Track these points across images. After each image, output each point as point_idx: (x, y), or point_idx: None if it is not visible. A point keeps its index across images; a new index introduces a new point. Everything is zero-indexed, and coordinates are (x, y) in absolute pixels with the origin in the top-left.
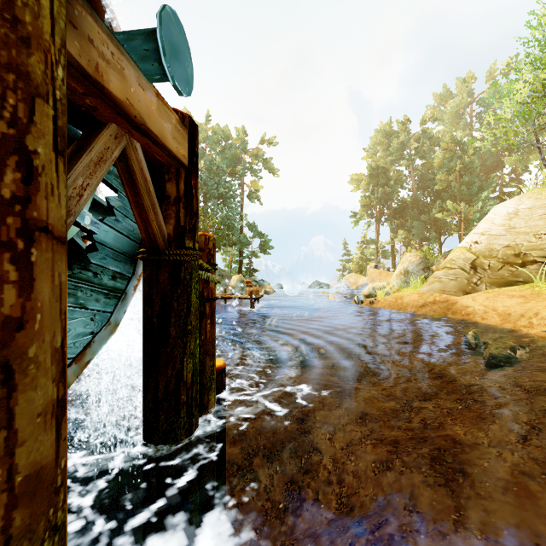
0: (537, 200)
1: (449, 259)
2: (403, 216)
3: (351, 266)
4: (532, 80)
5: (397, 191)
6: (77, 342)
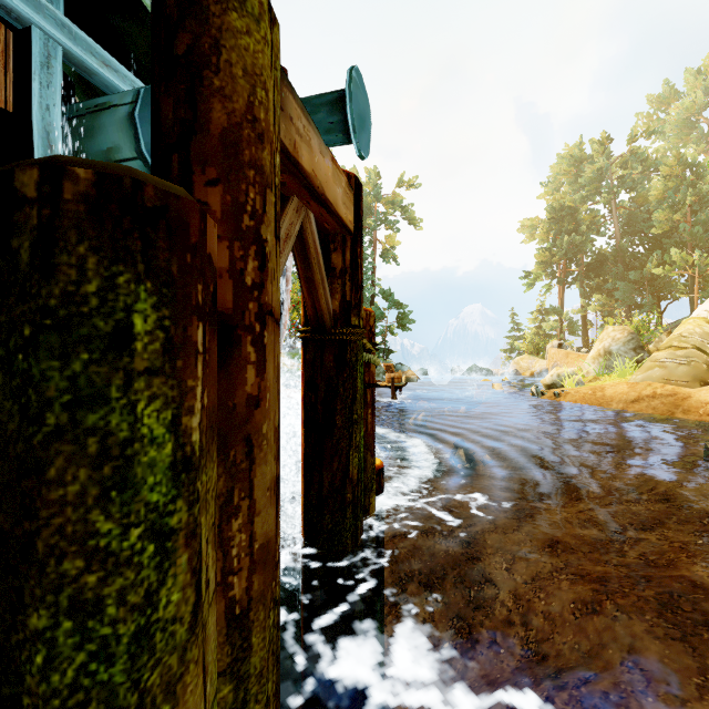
0: None
1: (676, 335)
2: (600, 274)
3: (523, 345)
4: None
5: (590, 239)
6: None
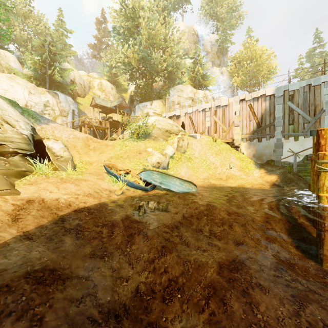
0: None
1: None
2: None
3: None
4: None
5: None
6: None
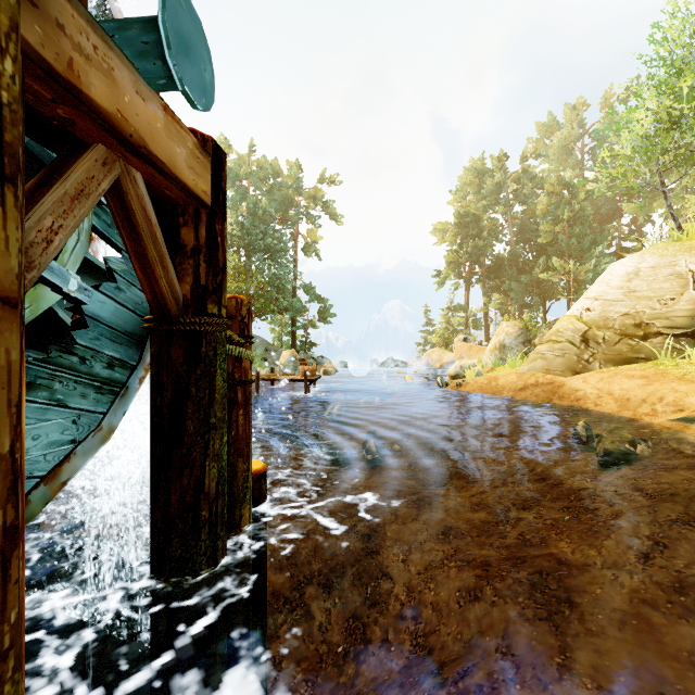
0: (661, 256)
1: (554, 330)
2: (498, 276)
3: (435, 339)
4: (656, 108)
5: (491, 245)
6: (64, 440)
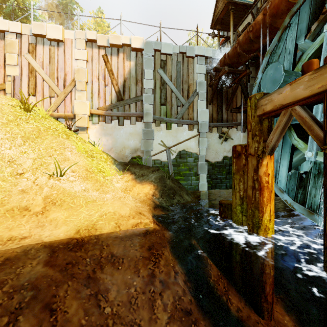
0: None
1: None
2: None
3: None
4: None
5: None
6: None
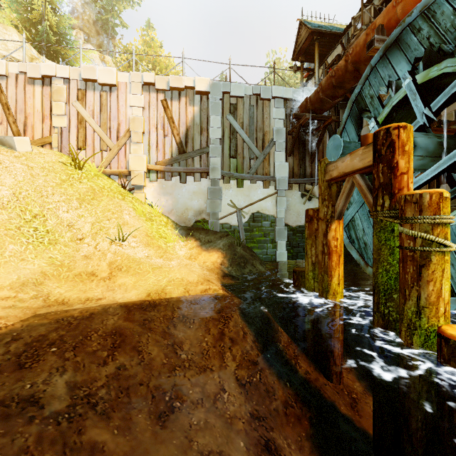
0: None
1: None
2: None
3: None
4: None
5: None
6: None
